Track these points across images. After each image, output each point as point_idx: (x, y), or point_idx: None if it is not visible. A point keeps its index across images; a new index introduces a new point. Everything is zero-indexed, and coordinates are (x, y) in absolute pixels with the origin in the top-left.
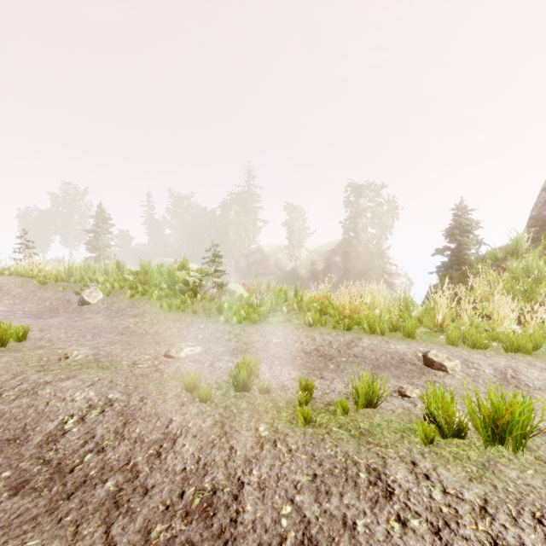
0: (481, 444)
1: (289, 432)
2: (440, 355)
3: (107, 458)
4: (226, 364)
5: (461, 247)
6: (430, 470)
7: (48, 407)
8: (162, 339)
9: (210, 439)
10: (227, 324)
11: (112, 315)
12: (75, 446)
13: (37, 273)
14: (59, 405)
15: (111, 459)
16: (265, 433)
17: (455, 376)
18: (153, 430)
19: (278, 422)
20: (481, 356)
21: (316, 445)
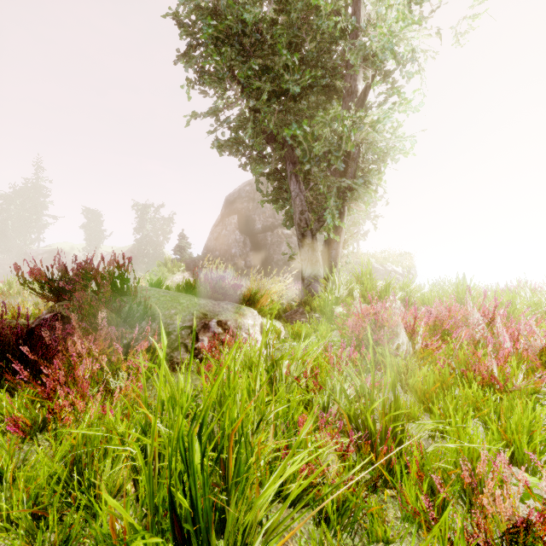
0: None
1: None
2: None
3: None
4: None
5: (181, 258)
6: None
7: None
8: None
9: None
10: None
11: None
12: None
13: None
14: None
15: None
16: None
17: None
18: None
19: None
20: None
21: None
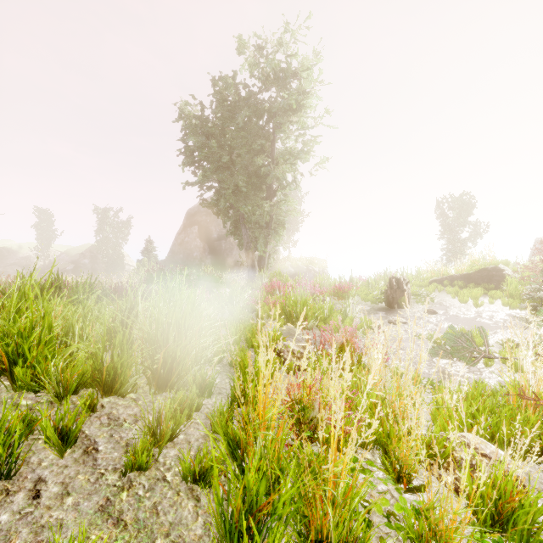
0: None
1: None
2: None
3: None
4: None
5: (148, 260)
6: None
7: None
8: None
9: None
10: None
11: None
12: None
13: None
14: None
15: None
16: None
17: None
18: None
19: None
20: None
21: None
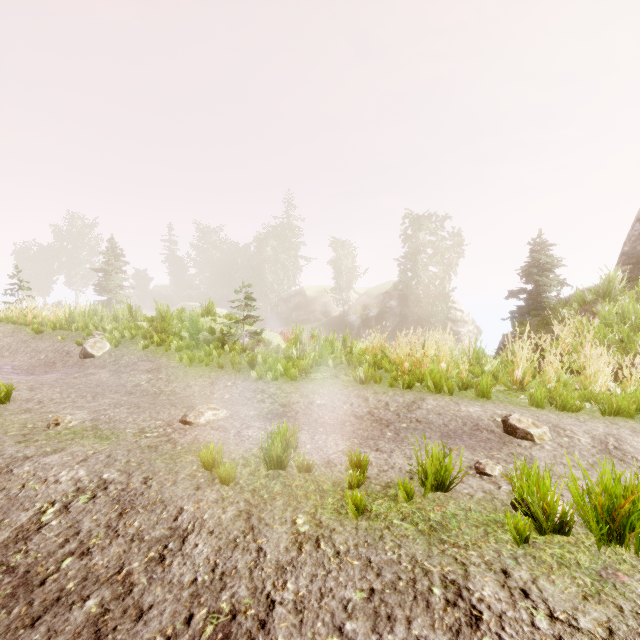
0: (592, 544)
1: (336, 526)
2: (524, 420)
3: (92, 564)
4: (257, 432)
5: (539, 289)
6: (528, 583)
7: (23, 491)
8: (180, 399)
9: (231, 537)
10: (260, 381)
11: (120, 370)
12: (52, 546)
13: (31, 319)
14: (38, 488)
15: (97, 565)
16: (305, 528)
17: (544, 447)
18: (157, 523)
19: (322, 512)
20: (573, 420)
21: (372, 546)
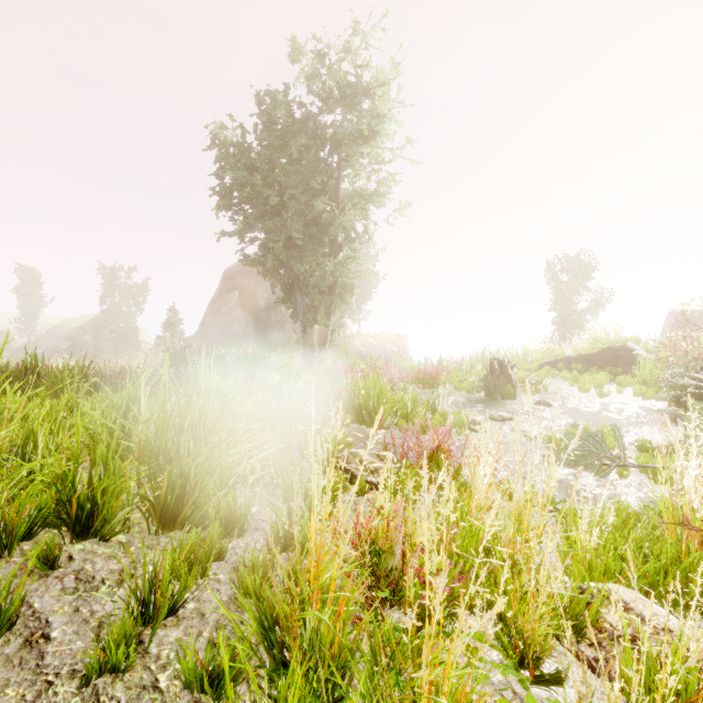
0: None
1: None
2: None
3: None
4: None
5: (172, 336)
6: None
7: None
8: None
9: None
10: None
11: None
12: None
13: None
14: None
15: None
16: None
17: None
18: None
19: None
20: None
21: None
